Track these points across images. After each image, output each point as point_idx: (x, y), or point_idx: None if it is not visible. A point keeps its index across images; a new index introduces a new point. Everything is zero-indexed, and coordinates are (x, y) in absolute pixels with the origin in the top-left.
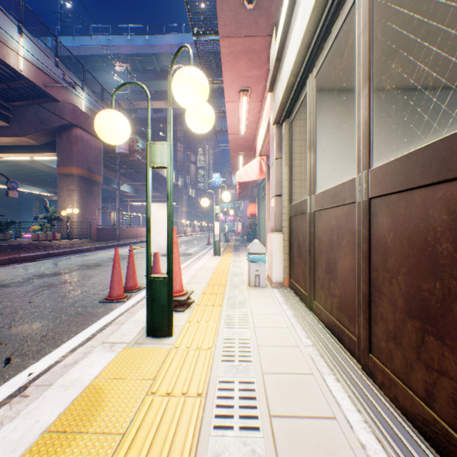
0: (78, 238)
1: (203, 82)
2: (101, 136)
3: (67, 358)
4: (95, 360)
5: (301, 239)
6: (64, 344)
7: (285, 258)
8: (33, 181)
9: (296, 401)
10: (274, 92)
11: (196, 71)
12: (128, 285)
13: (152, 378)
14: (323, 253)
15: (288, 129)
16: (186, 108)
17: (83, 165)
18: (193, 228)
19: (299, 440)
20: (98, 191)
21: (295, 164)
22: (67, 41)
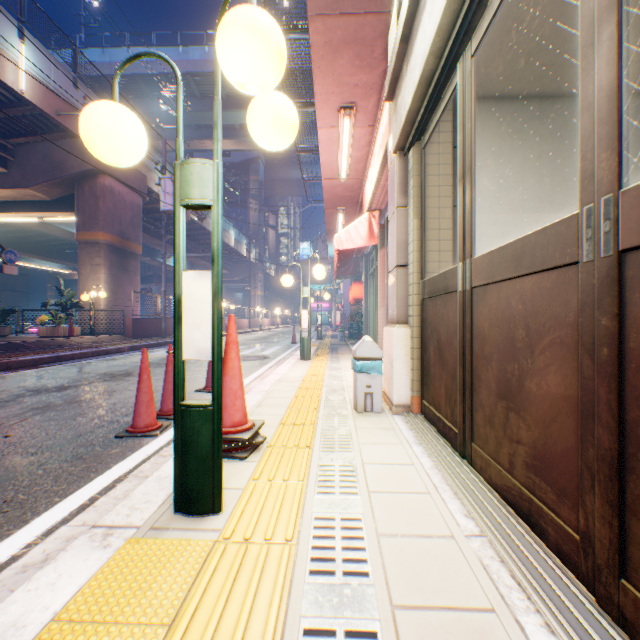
0: (106, 334)
1: (275, 35)
2: (91, 149)
3: (33, 549)
4: (65, 570)
5: (445, 336)
6: (37, 519)
7: (413, 367)
8: (47, 252)
9: None
10: (396, 98)
11: (261, 13)
12: (165, 407)
13: (167, 623)
14: (493, 361)
15: (418, 158)
16: (262, 150)
17: (114, 229)
18: (273, 320)
19: None
20: (136, 267)
21: (431, 215)
22: (94, 55)
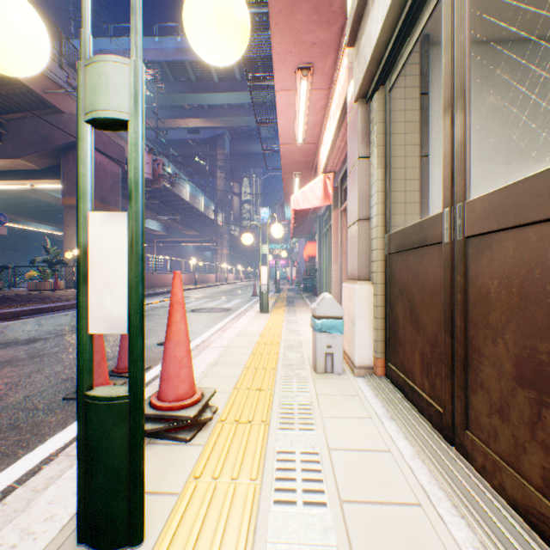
0: None
1: None
2: None
3: None
4: None
5: (420, 295)
6: None
7: (377, 326)
8: (42, 216)
9: None
10: (359, 40)
11: None
12: (121, 364)
13: None
14: (508, 333)
15: (382, 104)
16: (227, 128)
17: (96, 194)
18: (237, 275)
19: None
20: None
21: (396, 164)
22: None
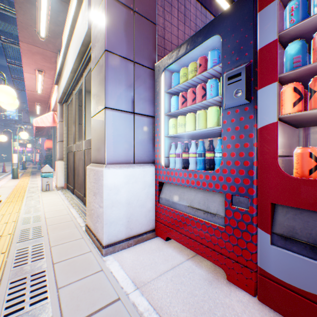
0: None
1: (14, 94)
2: None
3: None
4: None
5: (71, 163)
6: None
7: (65, 174)
8: None
9: (57, 214)
10: (59, 87)
11: (10, 89)
12: None
13: None
14: (77, 168)
15: (67, 108)
16: None
17: None
18: None
19: (55, 219)
20: None
21: (71, 126)
22: None
